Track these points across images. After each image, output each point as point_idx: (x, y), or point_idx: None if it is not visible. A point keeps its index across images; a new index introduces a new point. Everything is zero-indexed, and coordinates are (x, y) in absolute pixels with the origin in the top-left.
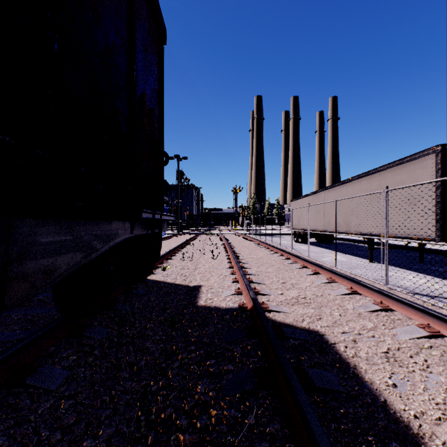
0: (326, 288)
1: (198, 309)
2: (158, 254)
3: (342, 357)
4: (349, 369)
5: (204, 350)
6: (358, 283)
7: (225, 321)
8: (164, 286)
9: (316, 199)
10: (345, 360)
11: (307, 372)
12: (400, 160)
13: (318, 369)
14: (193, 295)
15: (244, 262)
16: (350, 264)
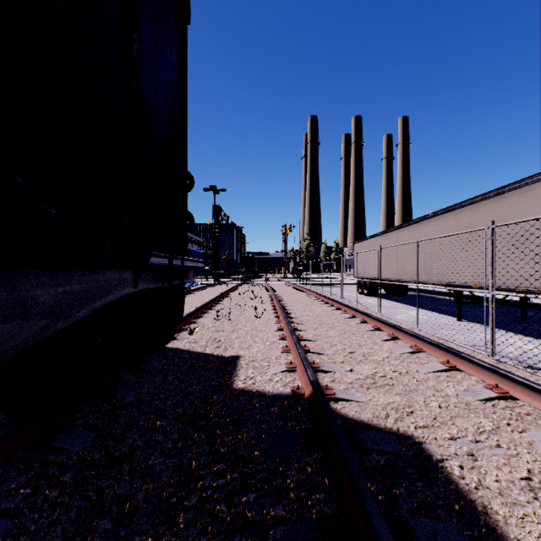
0: (411, 361)
1: (234, 395)
2: (180, 314)
3: (460, 490)
4: (478, 517)
5: (240, 473)
6: (457, 356)
7: (273, 417)
8: (189, 357)
9: (386, 240)
10: (466, 495)
11: (411, 528)
12: (499, 189)
13: (427, 519)
14: (228, 370)
15: (297, 321)
16: (432, 323)
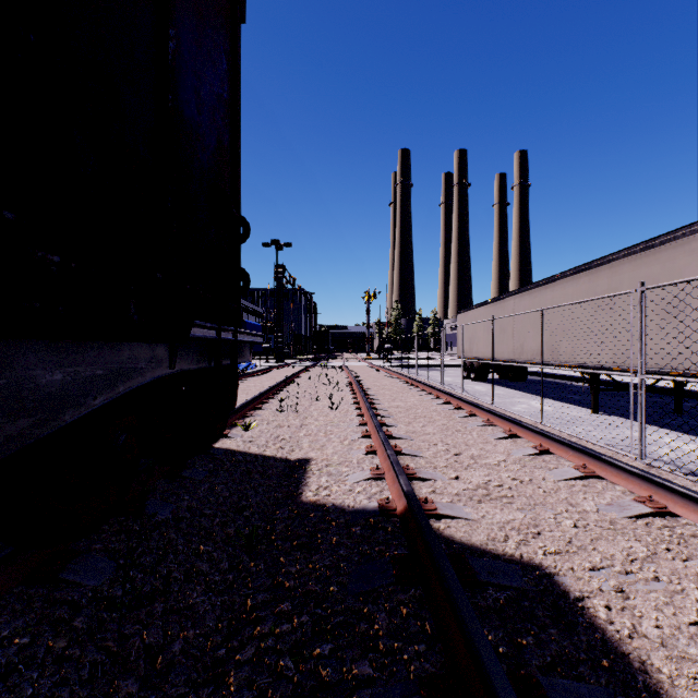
0: (536, 466)
1: (302, 510)
2: (231, 404)
3: (609, 639)
4: (635, 677)
5: (311, 615)
6: (597, 458)
7: (354, 540)
8: (243, 460)
9: (499, 309)
10: (617, 646)
11: (545, 693)
12: (648, 241)
13: (566, 680)
14: (295, 478)
15: (384, 414)
16: (560, 416)
